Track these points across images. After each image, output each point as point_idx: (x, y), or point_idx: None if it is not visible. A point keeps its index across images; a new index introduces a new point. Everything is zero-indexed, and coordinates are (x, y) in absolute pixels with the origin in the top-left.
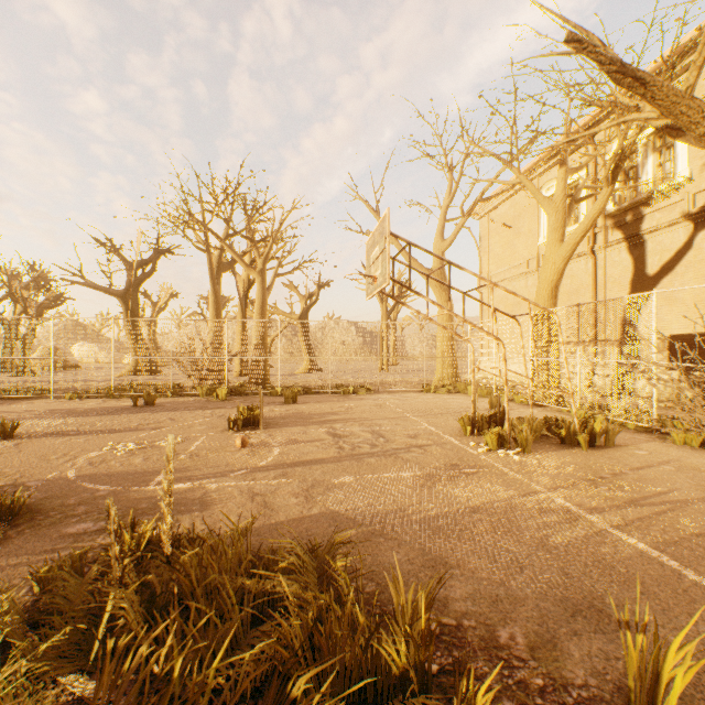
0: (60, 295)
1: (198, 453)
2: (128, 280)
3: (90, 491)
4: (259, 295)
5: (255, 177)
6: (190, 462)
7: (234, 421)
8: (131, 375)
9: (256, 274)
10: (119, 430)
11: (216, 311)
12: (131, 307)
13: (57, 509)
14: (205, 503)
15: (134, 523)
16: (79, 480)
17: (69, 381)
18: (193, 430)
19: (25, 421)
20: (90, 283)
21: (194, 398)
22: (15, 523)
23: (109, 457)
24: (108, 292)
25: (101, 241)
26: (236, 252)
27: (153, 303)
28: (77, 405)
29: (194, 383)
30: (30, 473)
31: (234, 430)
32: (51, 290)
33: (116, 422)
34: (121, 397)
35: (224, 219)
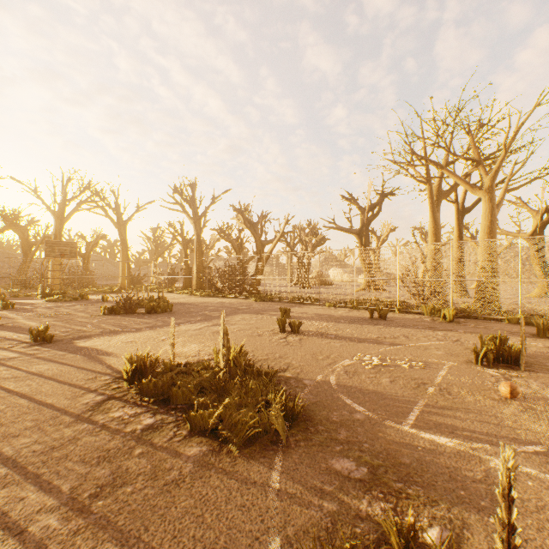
0: (322, 238)
1: (448, 389)
2: (361, 221)
3: (348, 409)
4: (485, 215)
5: (477, 96)
6: (441, 400)
7: (481, 353)
8: (363, 291)
9: (481, 194)
10: (362, 339)
11: (434, 236)
12: (363, 241)
13: (323, 423)
14: (497, 501)
15: (414, 527)
16: (338, 390)
17: (327, 293)
18: (429, 353)
19: (305, 321)
20: (339, 227)
21: (418, 316)
22: (294, 427)
23: (359, 369)
24: (349, 232)
25: (345, 197)
26: (457, 176)
27: (377, 237)
28: (332, 312)
29: (416, 302)
30: (305, 369)
31: (481, 364)
32: (318, 235)
33: (359, 331)
34: (359, 308)
35: (444, 148)
